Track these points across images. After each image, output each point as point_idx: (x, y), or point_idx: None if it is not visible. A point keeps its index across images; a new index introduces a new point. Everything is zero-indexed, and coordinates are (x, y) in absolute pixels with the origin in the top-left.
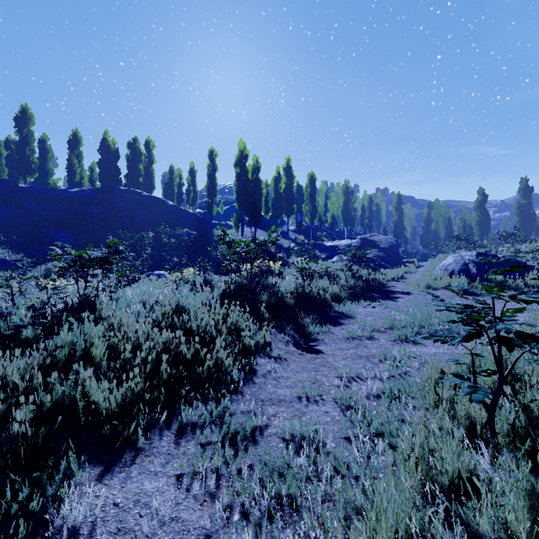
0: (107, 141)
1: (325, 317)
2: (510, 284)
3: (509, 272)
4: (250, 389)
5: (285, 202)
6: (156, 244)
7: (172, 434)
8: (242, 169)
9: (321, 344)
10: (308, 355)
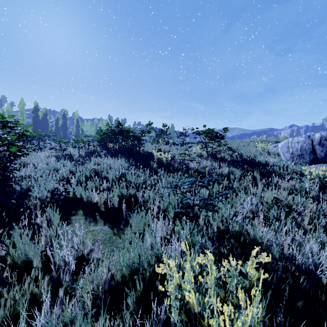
0: None
1: None
2: None
3: None
4: None
5: (62, 130)
6: None
7: None
8: (35, 115)
9: None
10: None
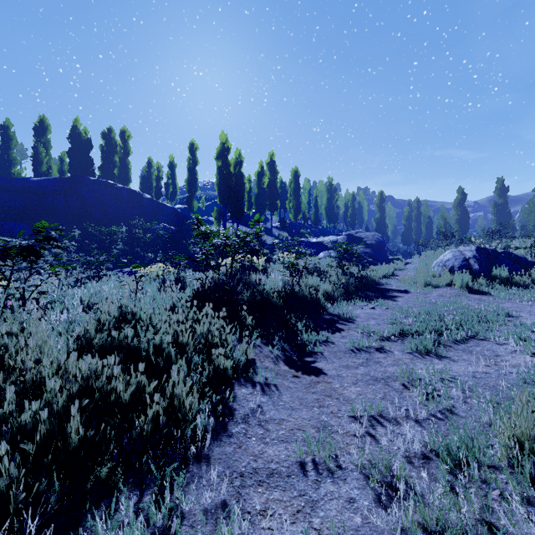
0: (78, 129)
1: (319, 321)
2: (517, 281)
3: (511, 268)
4: (222, 449)
5: (269, 198)
6: (129, 239)
7: None
8: (223, 162)
9: (319, 359)
10: (305, 378)
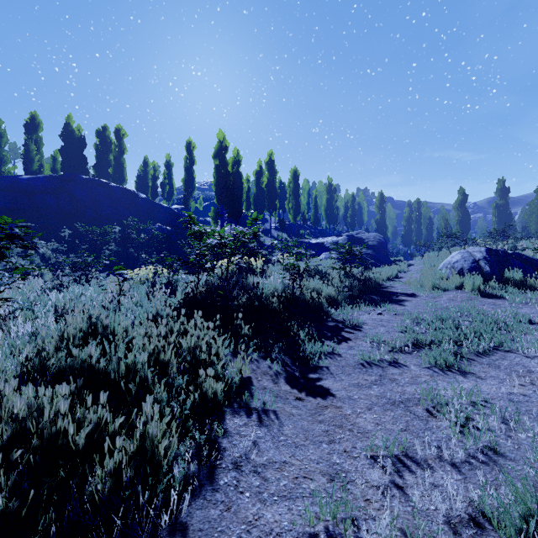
0: (70, 127)
1: (323, 328)
2: (532, 284)
3: (524, 270)
4: (205, 513)
5: (268, 198)
6: (123, 240)
7: None
8: (221, 161)
9: (326, 375)
10: (310, 401)
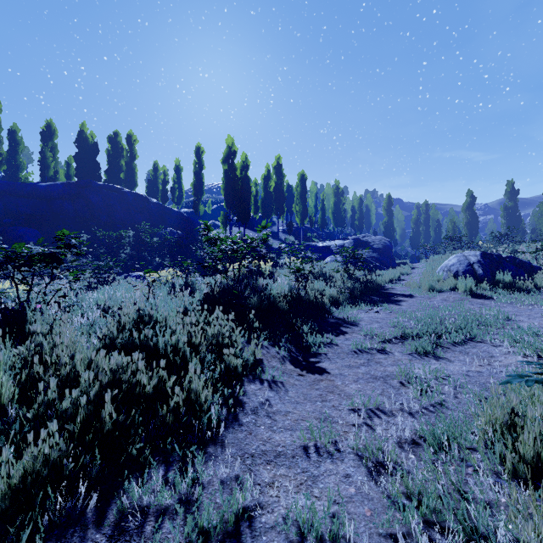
0: (84, 134)
1: (324, 324)
2: (520, 285)
3: (515, 273)
4: (235, 435)
5: (275, 201)
6: (136, 244)
7: (102, 538)
8: (230, 166)
9: (323, 359)
10: (310, 376)
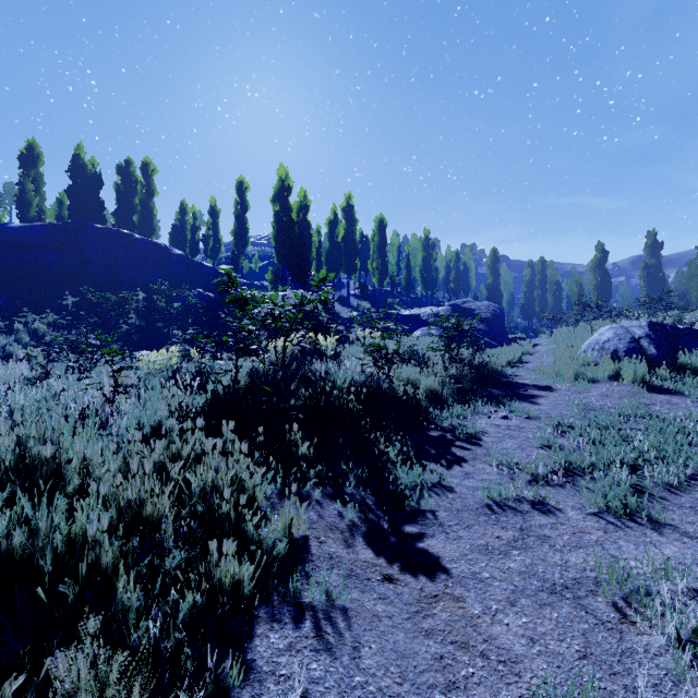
0: (81, 159)
1: (423, 441)
2: None
3: None
4: None
5: (345, 255)
6: (149, 311)
7: None
8: (282, 206)
9: (431, 528)
10: (408, 584)
